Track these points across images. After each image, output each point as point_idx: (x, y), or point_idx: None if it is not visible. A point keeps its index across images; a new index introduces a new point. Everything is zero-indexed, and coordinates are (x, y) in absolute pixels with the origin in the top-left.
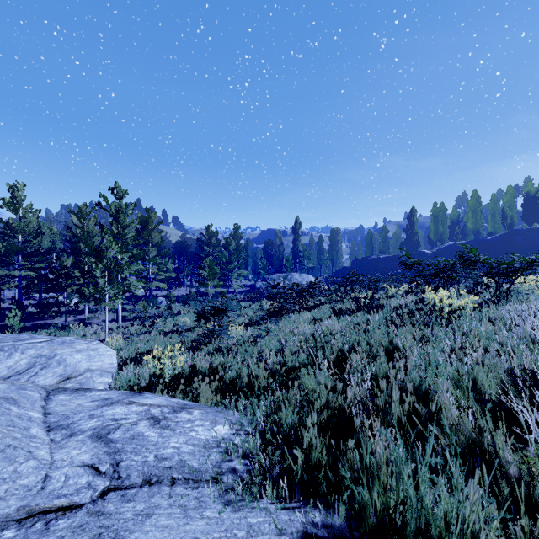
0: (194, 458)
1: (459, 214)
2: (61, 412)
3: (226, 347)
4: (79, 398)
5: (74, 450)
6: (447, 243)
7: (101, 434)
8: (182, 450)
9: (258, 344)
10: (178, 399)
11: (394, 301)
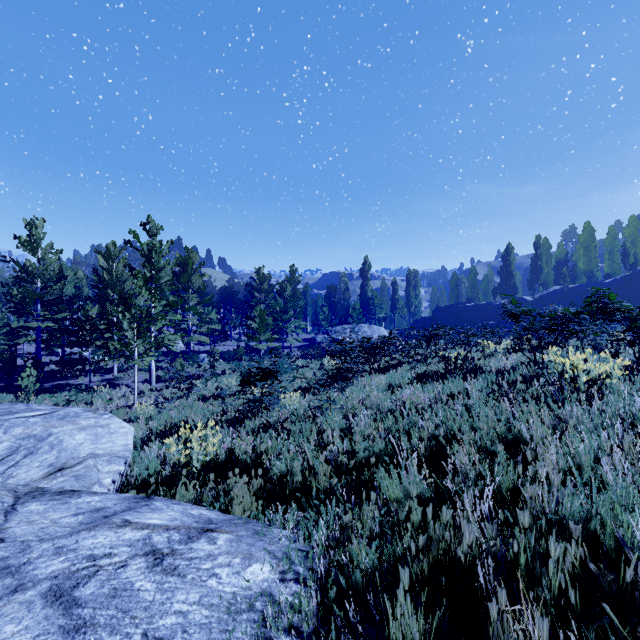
0: (208, 637)
1: (567, 251)
2: (22, 536)
3: (276, 422)
4: (58, 509)
5: (10, 623)
6: (553, 288)
7: (63, 590)
8: (190, 620)
9: (317, 421)
10: (202, 509)
11: (494, 362)
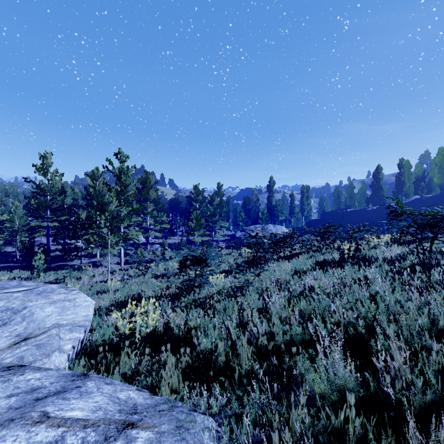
0: None
1: (424, 170)
2: None
3: (205, 298)
4: None
5: None
6: (414, 197)
7: None
8: None
9: (238, 300)
10: (132, 389)
11: (379, 253)
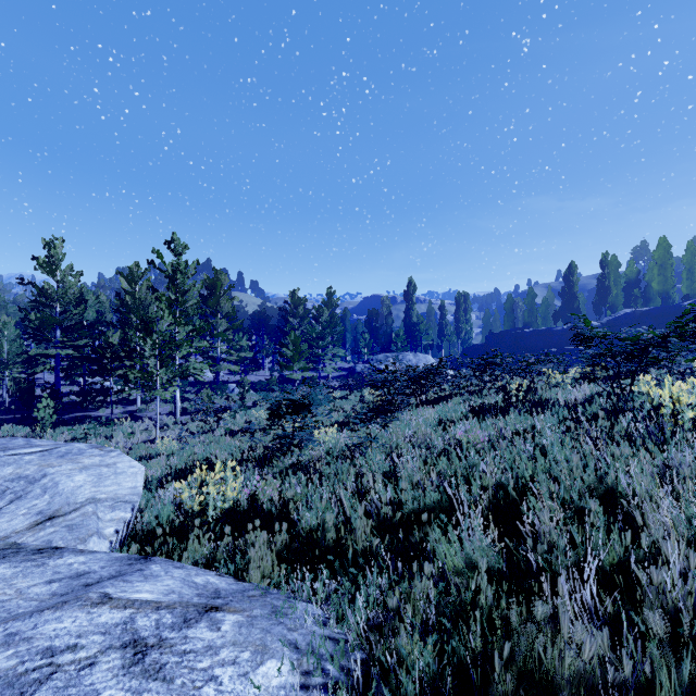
0: None
1: (639, 270)
2: None
3: (308, 461)
4: (29, 574)
5: None
6: (623, 311)
7: None
8: None
9: (355, 462)
10: (211, 574)
11: (562, 394)
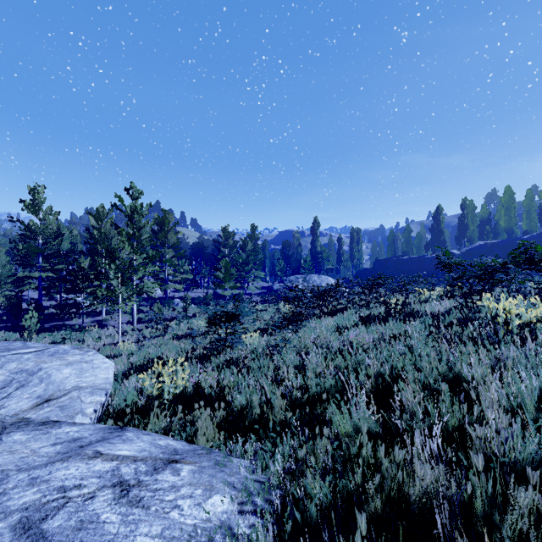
0: None
1: (490, 212)
2: (2, 466)
3: (238, 358)
4: (39, 439)
5: None
6: (477, 243)
7: (31, 522)
8: None
9: (274, 358)
10: (170, 439)
11: (429, 307)
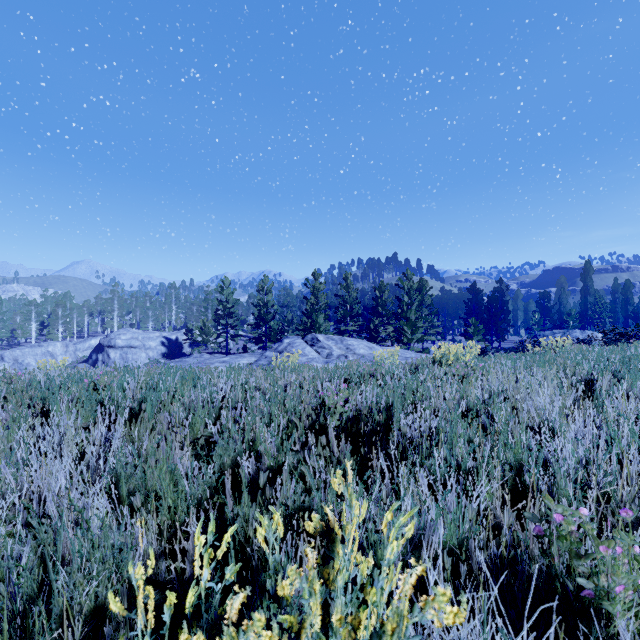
0: None
1: None
2: None
3: None
4: None
5: None
6: None
7: None
8: None
9: None
10: None
11: None
